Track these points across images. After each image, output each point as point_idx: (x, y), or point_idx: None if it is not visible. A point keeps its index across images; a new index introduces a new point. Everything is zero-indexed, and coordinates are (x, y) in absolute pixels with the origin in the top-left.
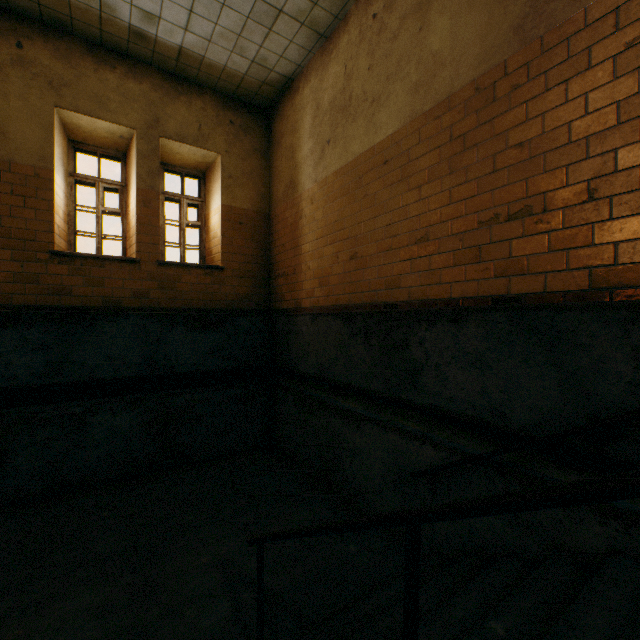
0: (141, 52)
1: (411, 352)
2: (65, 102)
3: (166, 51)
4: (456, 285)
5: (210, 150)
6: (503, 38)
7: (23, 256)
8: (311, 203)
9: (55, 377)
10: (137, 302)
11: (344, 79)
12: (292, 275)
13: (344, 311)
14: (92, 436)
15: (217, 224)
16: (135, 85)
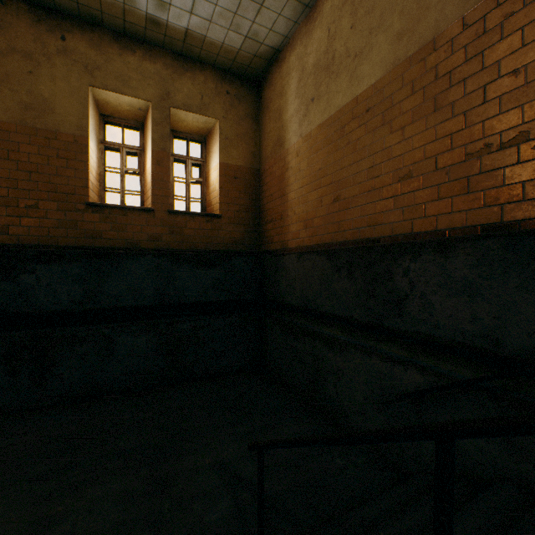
0: (155, 37)
1: (395, 282)
2: (97, 82)
3: (175, 34)
4: (442, 217)
5: (210, 117)
6: None
7: (66, 207)
8: (296, 156)
9: (89, 304)
10: (152, 244)
11: (327, 41)
12: (279, 220)
13: (328, 248)
14: (117, 353)
15: (216, 179)
16: (150, 65)
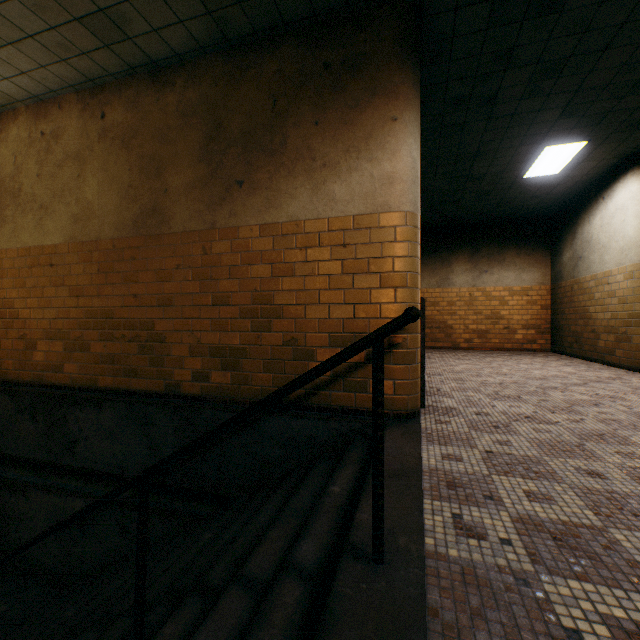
0: None
1: (70, 427)
2: None
3: None
4: (103, 378)
5: None
6: (128, 222)
7: None
8: None
9: None
10: None
11: (14, 167)
12: None
13: (12, 388)
14: None
15: None
16: None
